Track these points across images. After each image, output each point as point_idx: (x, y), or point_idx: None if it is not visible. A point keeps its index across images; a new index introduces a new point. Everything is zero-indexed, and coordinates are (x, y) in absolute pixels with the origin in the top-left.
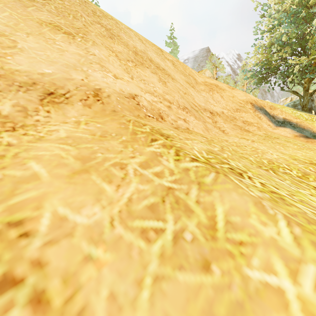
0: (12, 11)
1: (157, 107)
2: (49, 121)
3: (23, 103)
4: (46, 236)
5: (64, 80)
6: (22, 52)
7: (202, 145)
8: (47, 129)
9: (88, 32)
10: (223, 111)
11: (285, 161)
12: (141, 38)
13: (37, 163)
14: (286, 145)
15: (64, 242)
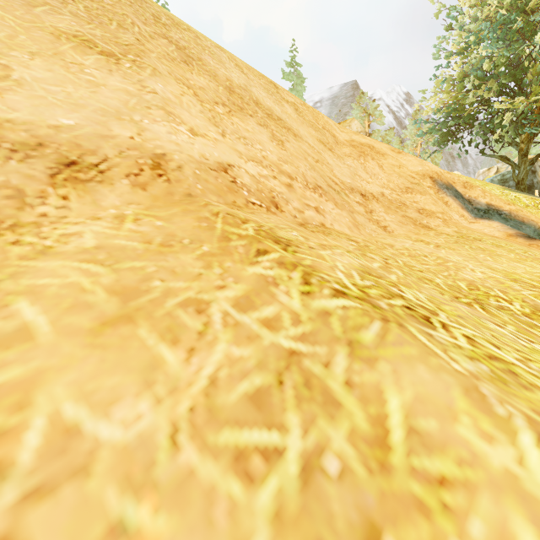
0: (4, 12)
1: (268, 186)
2: (66, 216)
3: (17, 182)
4: (31, 476)
5: (98, 139)
6: (21, 87)
7: (351, 258)
8: (61, 231)
9: (145, 53)
10: (383, 191)
11: (497, 283)
12: (240, 64)
13: (33, 303)
14: (496, 254)
15: (69, 490)
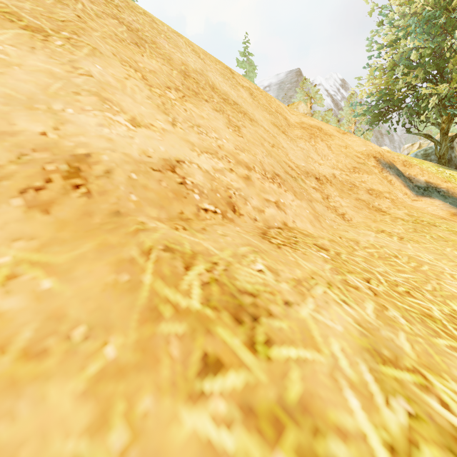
0: None
1: (224, 183)
2: None
3: None
4: None
5: None
6: None
7: (339, 307)
8: None
9: (85, 30)
10: (334, 173)
11: None
12: (197, 50)
13: None
14: None
15: None
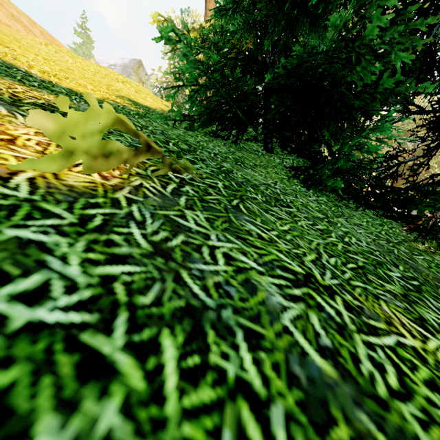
0: None
1: None
2: None
3: None
4: None
5: None
6: None
7: None
8: None
9: None
10: None
11: None
12: (18, 11)
13: None
14: None
15: None
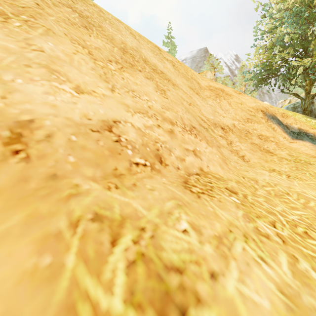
0: None
1: (153, 137)
2: None
3: None
4: None
5: None
6: None
7: (260, 268)
8: None
9: (42, 15)
10: (234, 123)
11: None
12: (133, 33)
13: None
14: None
15: None
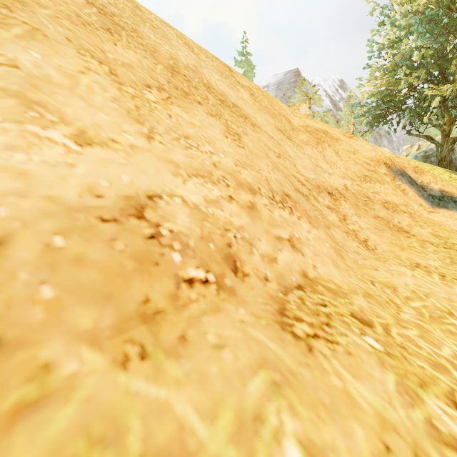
0: None
1: (221, 221)
2: None
3: None
4: None
5: None
6: None
7: None
8: None
9: (25, 5)
10: (345, 183)
11: None
12: (190, 43)
13: None
14: None
15: None
